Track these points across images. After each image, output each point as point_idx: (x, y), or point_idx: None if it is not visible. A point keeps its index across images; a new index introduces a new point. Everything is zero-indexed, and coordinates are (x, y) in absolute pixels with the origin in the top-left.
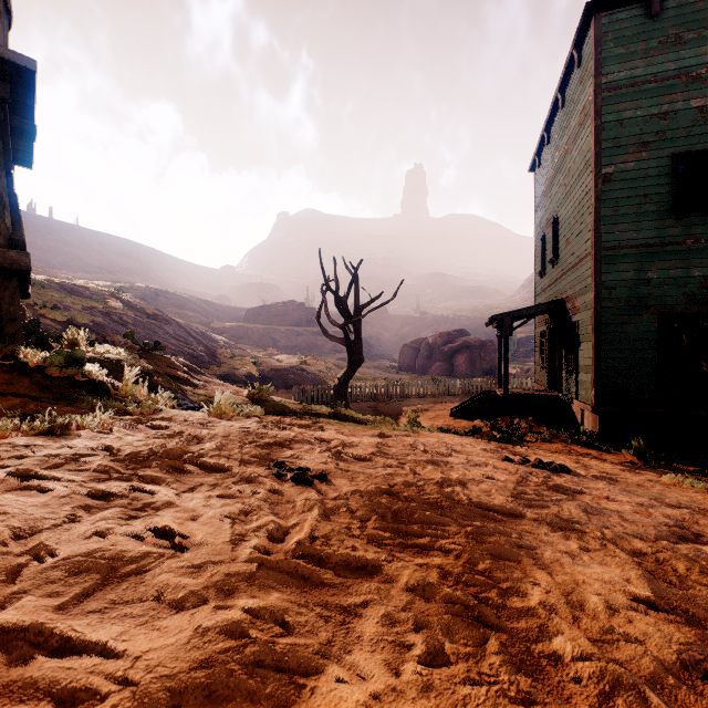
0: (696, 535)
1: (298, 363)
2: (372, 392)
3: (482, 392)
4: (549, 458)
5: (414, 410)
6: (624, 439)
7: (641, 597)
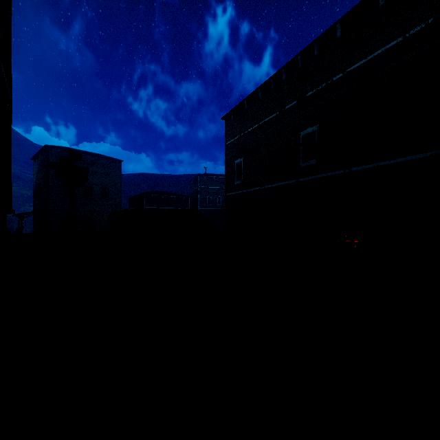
0: None
1: None
2: None
3: None
4: None
5: None
6: None
7: None
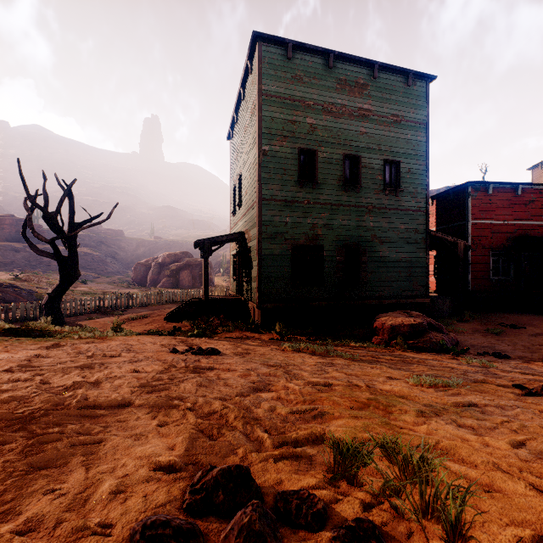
0: (266, 385)
1: (9, 280)
2: (94, 304)
3: (191, 299)
4: (214, 344)
5: (133, 318)
6: (274, 324)
7: (163, 464)
